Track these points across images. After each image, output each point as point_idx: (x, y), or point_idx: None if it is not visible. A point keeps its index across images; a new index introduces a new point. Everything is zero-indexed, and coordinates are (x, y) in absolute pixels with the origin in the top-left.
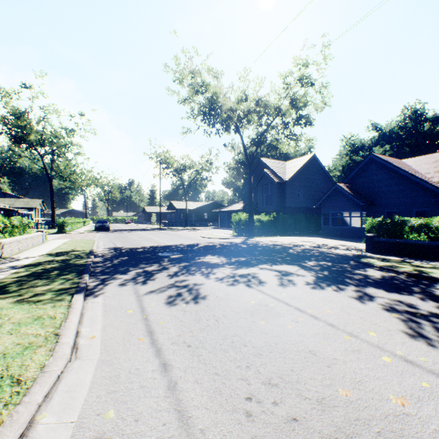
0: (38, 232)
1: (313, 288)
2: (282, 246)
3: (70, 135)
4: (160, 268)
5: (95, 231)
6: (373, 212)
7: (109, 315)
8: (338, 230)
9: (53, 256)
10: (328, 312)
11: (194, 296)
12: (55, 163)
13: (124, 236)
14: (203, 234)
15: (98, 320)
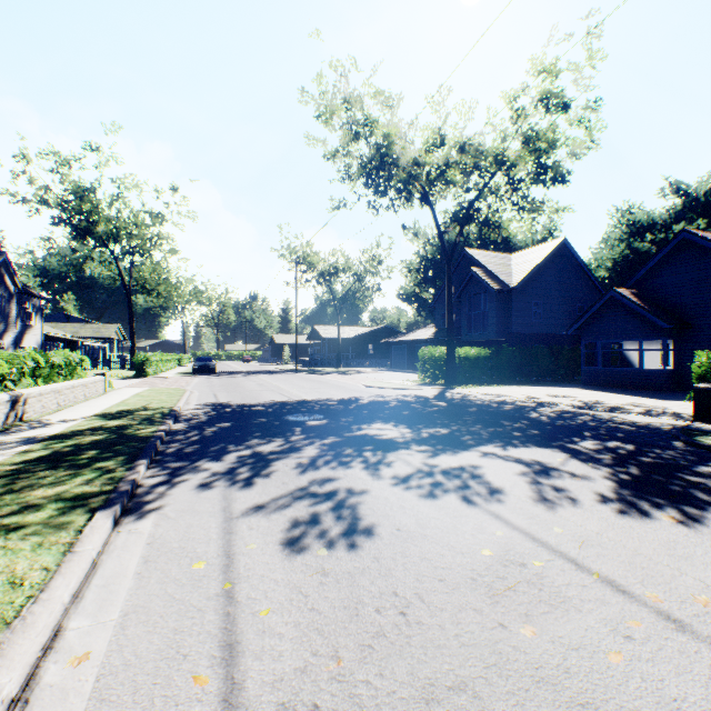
0: (98, 375)
1: (621, 513)
2: (516, 405)
3: (158, 222)
4: (284, 448)
5: (193, 374)
6: (689, 341)
7: (150, 574)
8: (616, 374)
9: (105, 418)
10: (704, 603)
11: (347, 526)
12: (137, 268)
13: (236, 383)
14: (366, 380)
15: (119, 592)
